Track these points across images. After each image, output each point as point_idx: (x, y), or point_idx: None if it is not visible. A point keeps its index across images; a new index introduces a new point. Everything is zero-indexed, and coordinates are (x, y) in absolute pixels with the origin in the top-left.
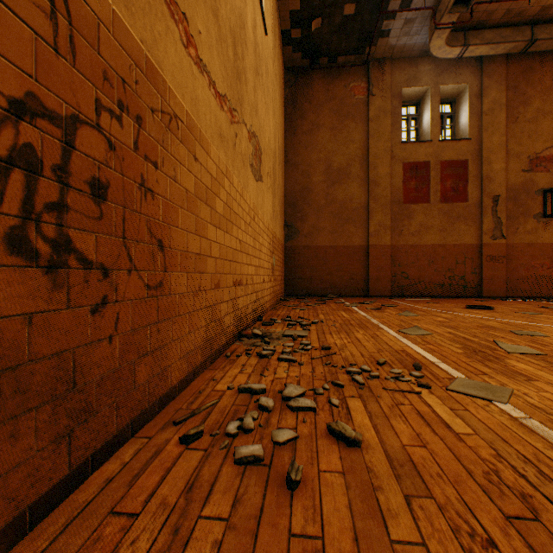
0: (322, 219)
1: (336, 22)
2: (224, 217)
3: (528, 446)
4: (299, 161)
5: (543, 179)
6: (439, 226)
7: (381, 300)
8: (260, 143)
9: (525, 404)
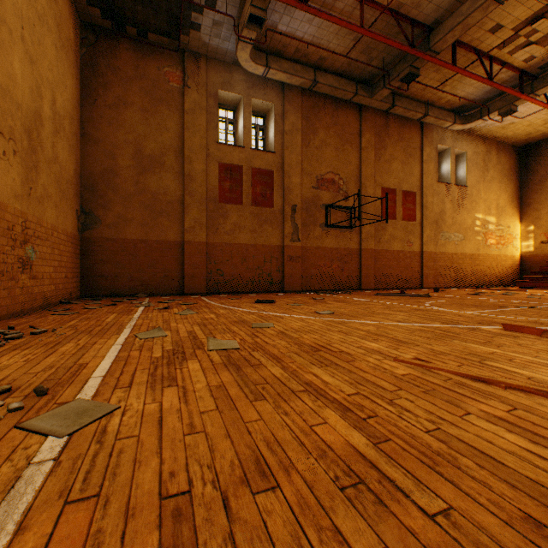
0: (132, 209)
1: None
2: None
3: None
4: (101, 137)
5: (326, 196)
6: (251, 227)
7: (191, 298)
8: None
9: (95, 431)
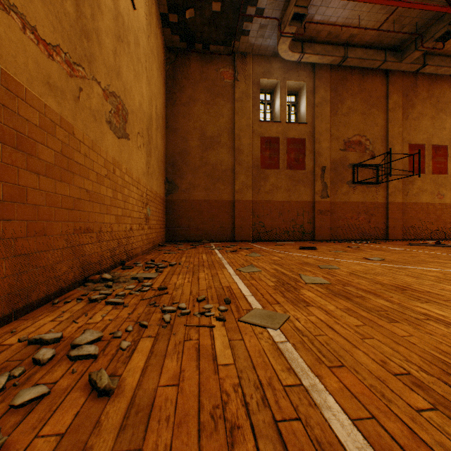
0: (198, 178)
1: (207, 16)
2: (56, 165)
3: (270, 370)
4: (178, 127)
5: (352, 156)
6: (286, 187)
7: (242, 244)
8: (125, 105)
9: (292, 328)
